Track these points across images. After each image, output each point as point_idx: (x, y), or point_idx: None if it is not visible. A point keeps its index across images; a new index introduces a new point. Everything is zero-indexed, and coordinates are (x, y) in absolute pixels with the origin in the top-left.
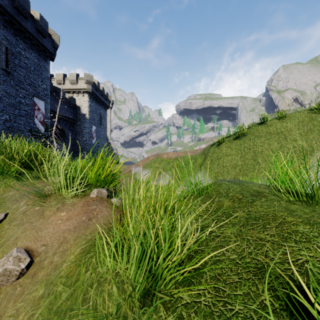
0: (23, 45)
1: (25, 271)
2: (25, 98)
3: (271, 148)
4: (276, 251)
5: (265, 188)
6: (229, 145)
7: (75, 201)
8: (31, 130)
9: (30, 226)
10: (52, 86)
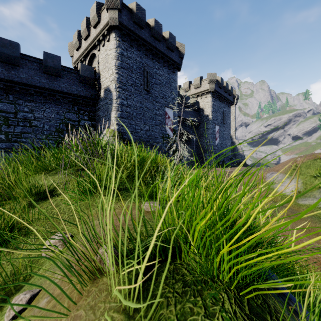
0: (158, 65)
1: None
2: (159, 110)
3: None
4: None
5: None
6: None
7: None
8: (163, 137)
9: None
10: (179, 94)
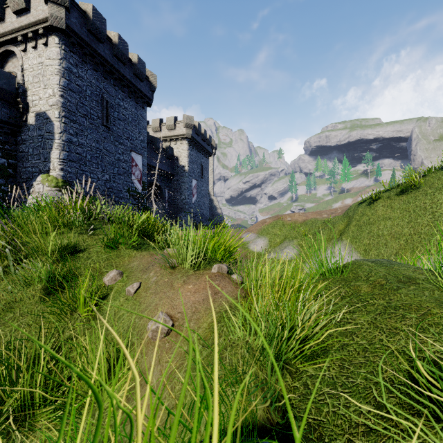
0: (122, 94)
1: (170, 331)
2: (123, 154)
3: None
4: (409, 340)
5: (422, 273)
6: (388, 203)
7: (198, 275)
8: (129, 190)
9: (164, 295)
10: (148, 136)
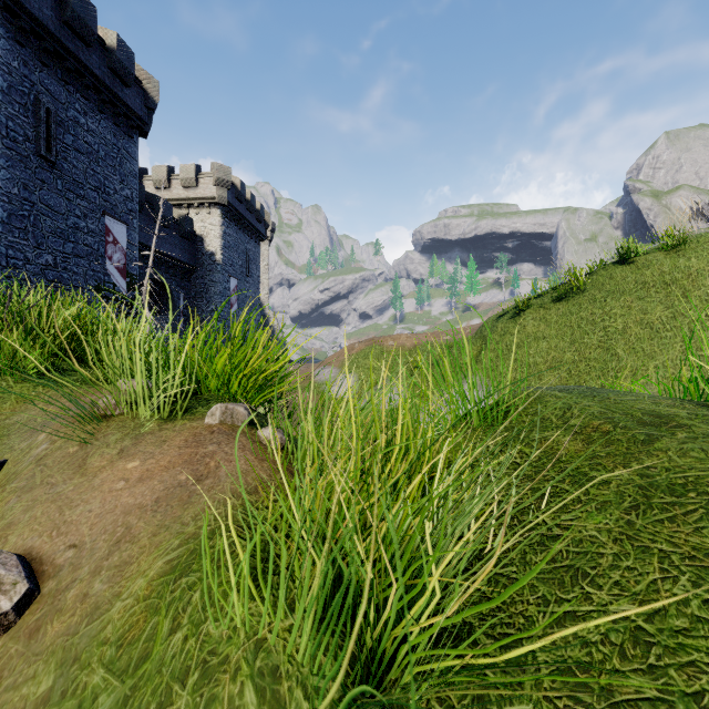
0: (83, 103)
1: (13, 620)
2: (86, 219)
3: (648, 321)
4: None
5: (675, 405)
6: (541, 314)
7: (167, 433)
8: (100, 288)
9: (47, 495)
10: (143, 192)
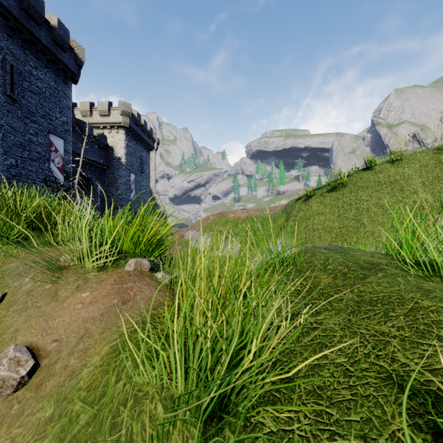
0: (35, 61)
1: (27, 380)
2: (37, 135)
3: (381, 204)
4: (409, 353)
5: (381, 258)
6: (321, 199)
7: (103, 276)
8: (46, 180)
9: (36, 313)
10: (74, 118)
